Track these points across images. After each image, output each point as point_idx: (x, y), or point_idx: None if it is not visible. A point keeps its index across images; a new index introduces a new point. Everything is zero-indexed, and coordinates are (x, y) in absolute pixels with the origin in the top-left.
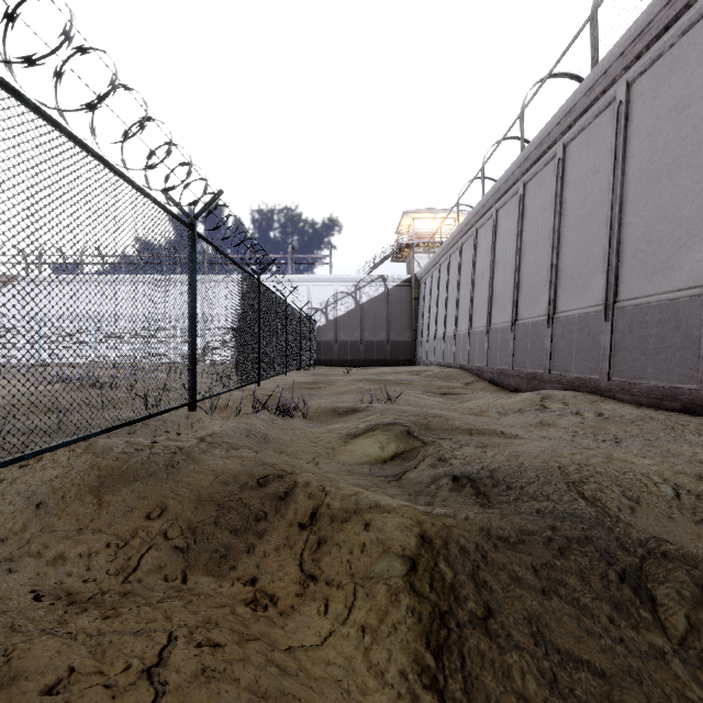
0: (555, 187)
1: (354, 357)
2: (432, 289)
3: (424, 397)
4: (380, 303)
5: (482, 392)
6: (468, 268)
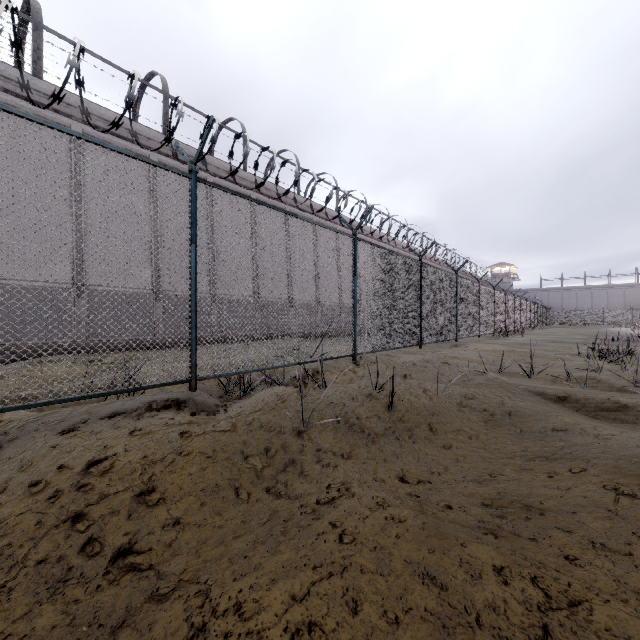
0: None
1: None
2: None
3: None
4: None
5: None
6: None
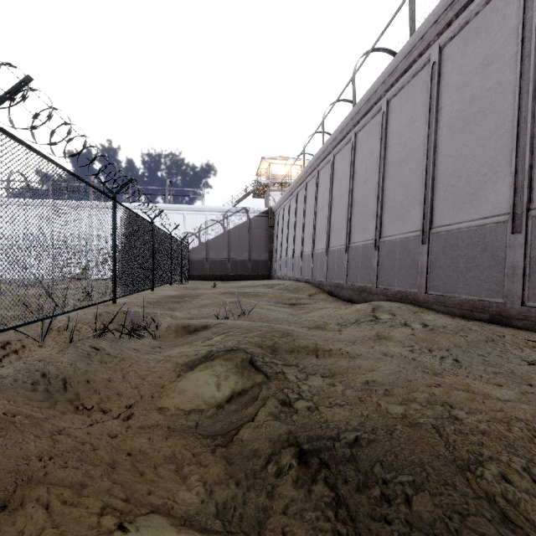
0: (380, 135)
1: (222, 273)
2: (284, 219)
3: (276, 308)
4: (243, 230)
5: (323, 302)
6: (311, 202)
